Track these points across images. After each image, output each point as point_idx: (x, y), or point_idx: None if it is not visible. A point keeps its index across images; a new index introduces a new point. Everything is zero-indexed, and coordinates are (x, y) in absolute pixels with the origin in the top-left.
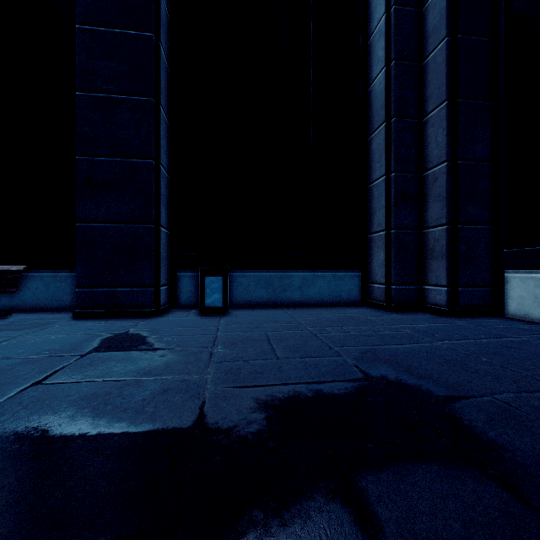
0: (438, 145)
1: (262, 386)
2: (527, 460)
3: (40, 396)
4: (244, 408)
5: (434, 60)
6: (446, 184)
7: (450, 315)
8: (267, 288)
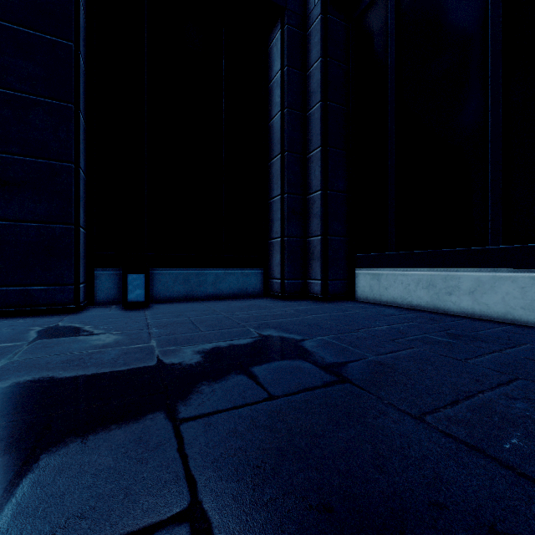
0: (316, 177)
1: (195, 345)
2: (325, 355)
3: (22, 365)
4: (186, 355)
5: (313, 114)
6: (321, 207)
7: (323, 300)
8: (184, 285)
